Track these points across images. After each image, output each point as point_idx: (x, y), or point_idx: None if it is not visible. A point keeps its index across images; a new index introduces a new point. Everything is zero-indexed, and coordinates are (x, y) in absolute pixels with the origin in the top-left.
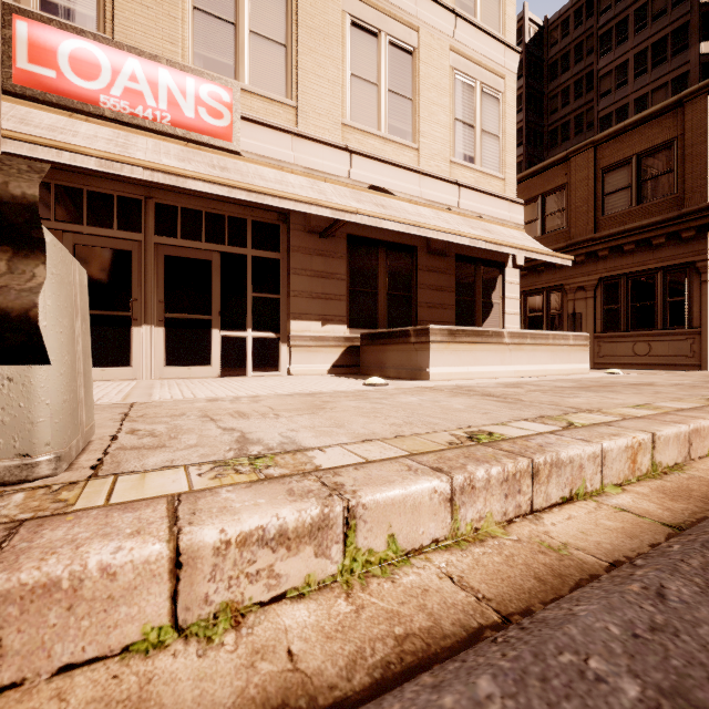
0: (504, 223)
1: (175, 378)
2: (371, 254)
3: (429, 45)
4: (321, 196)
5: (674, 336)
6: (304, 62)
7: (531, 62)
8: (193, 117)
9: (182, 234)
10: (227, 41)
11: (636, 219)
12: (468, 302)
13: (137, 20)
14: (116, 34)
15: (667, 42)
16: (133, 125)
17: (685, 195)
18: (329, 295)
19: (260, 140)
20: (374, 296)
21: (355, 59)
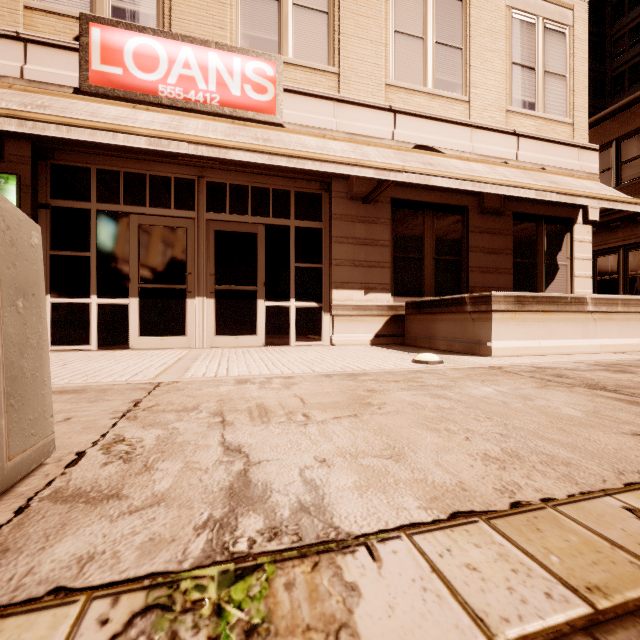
0: (573, 173)
1: (224, 347)
2: (416, 217)
3: None
4: (364, 158)
5: None
6: (346, 26)
7: (590, 6)
8: (239, 95)
9: (230, 209)
10: (271, 18)
11: None
12: (527, 265)
13: (191, 11)
14: (173, 28)
15: None
16: (186, 110)
17: None
18: (372, 262)
19: (303, 110)
20: (420, 262)
21: (399, 15)
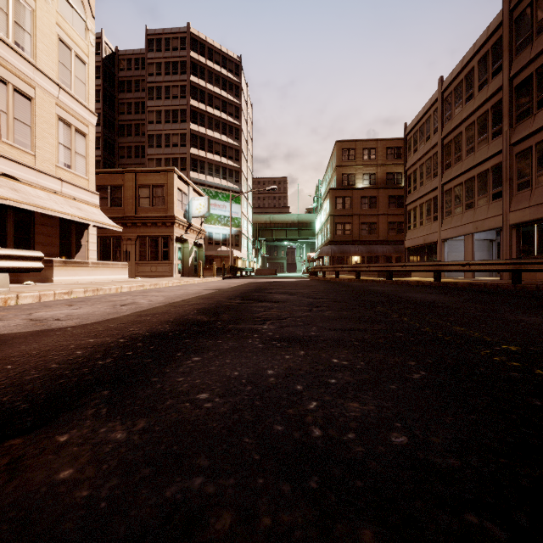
0: (89, 203)
1: None
2: (2, 212)
3: (42, 99)
4: None
5: (164, 264)
6: None
7: (107, 72)
8: None
9: None
10: None
11: (152, 213)
12: (67, 243)
13: None
14: None
15: (178, 113)
16: None
17: (168, 208)
18: None
19: None
20: (5, 237)
21: None
